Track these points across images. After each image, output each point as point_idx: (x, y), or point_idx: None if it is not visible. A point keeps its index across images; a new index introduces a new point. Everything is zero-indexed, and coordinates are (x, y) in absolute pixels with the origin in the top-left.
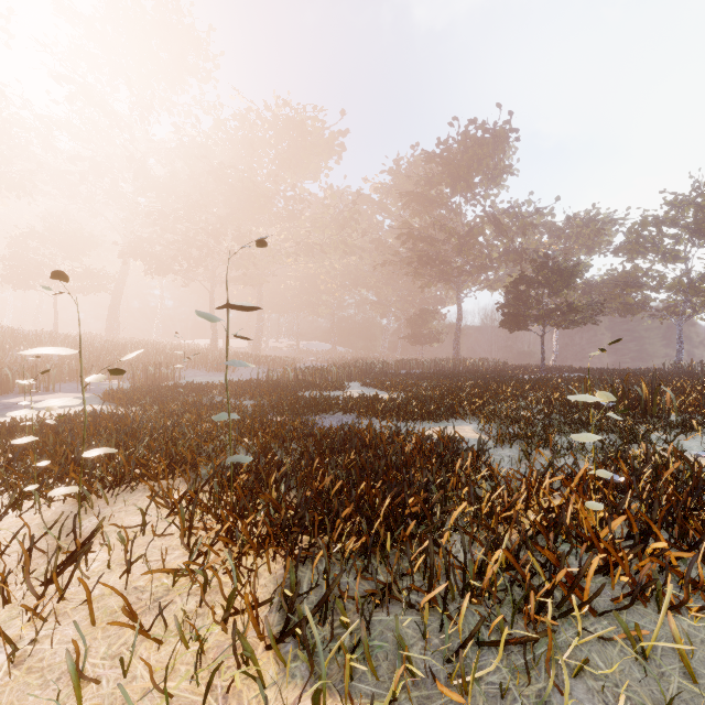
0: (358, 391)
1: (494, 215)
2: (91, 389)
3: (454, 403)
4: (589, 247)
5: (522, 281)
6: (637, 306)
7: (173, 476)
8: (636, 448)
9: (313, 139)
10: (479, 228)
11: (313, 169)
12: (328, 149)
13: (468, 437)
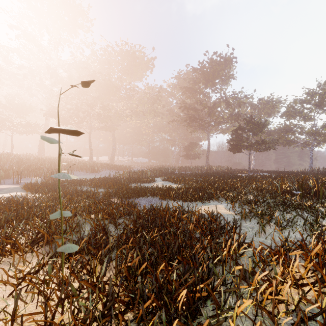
0: (160, 183)
1: (225, 97)
2: (22, 182)
3: (212, 191)
4: (269, 113)
5: (240, 129)
6: (291, 141)
7: (34, 249)
8: (322, 221)
9: (139, 61)
10: (218, 104)
11: (139, 75)
12: (146, 66)
13: (223, 213)
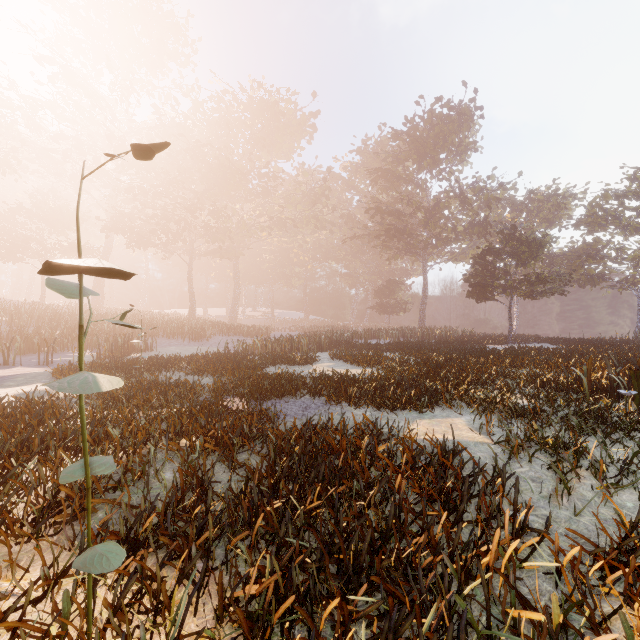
0: (328, 365)
1: (460, 189)
2: (55, 362)
3: (437, 386)
4: (550, 220)
5: (490, 252)
6: (598, 277)
7: (45, 530)
8: None
9: (286, 120)
10: (445, 202)
11: (286, 148)
12: (301, 129)
13: (466, 439)
